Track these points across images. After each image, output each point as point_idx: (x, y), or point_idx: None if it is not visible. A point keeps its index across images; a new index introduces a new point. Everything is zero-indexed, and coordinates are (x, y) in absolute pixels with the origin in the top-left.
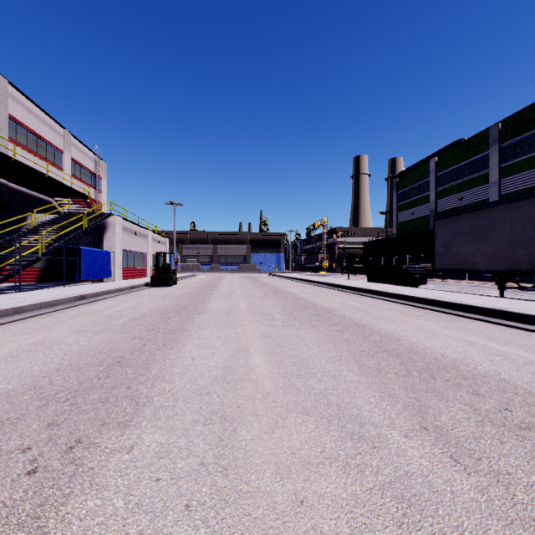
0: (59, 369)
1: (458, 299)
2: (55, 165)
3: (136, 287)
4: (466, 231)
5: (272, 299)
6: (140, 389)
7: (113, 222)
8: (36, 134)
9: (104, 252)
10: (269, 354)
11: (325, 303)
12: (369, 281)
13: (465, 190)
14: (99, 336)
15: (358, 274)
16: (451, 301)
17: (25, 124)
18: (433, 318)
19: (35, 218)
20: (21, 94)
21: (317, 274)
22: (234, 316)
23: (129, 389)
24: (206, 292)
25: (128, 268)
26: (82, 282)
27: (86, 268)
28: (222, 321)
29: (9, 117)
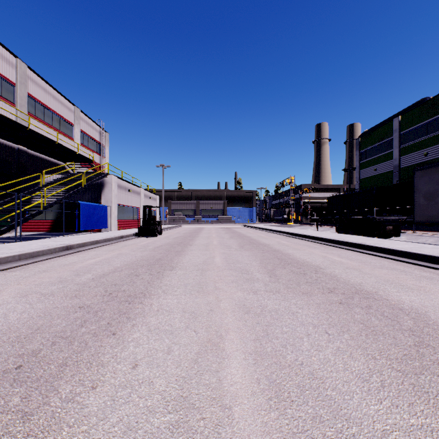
0: None
1: None
2: (67, 136)
3: (125, 237)
4: None
5: (248, 251)
6: None
7: (109, 181)
8: (51, 110)
9: (101, 206)
10: (255, 359)
11: (305, 256)
12: (339, 232)
13: (430, 145)
14: (42, 303)
15: (323, 225)
16: None
17: (42, 101)
18: None
19: (44, 178)
20: (39, 77)
21: (285, 225)
22: (208, 273)
23: None
24: (186, 242)
25: (123, 220)
26: (84, 231)
27: (84, 220)
28: (194, 281)
29: (29, 96)
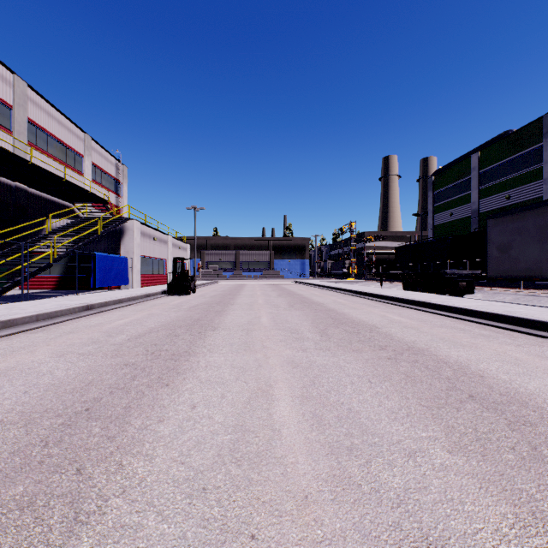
0: (0, 422)
1: (533, 314)
2: (75, 170)
3: (152, 296)
4: (531, 231)
5: (299, 311)
6: (95, 473)
7: (130, 227)
8: (56, 138)
9: (120, 258)
10: (301, 401)
11: (362, 316)
12: (406, 289)
13: (513, 187)
14: (83, 361)
15: (390, 281)
16: (528, 317)
17: (45, 128)
18: (509, 339)
19: (50, 223)
20: (40, 98)
21: (345, 281)
22: (254, 333)
23: (80, 473)
24: (226, 301)
25: (146, 275)
26: (99, 289)
27: (101, 275)
28: (240, 341)
29: (29, 121)
